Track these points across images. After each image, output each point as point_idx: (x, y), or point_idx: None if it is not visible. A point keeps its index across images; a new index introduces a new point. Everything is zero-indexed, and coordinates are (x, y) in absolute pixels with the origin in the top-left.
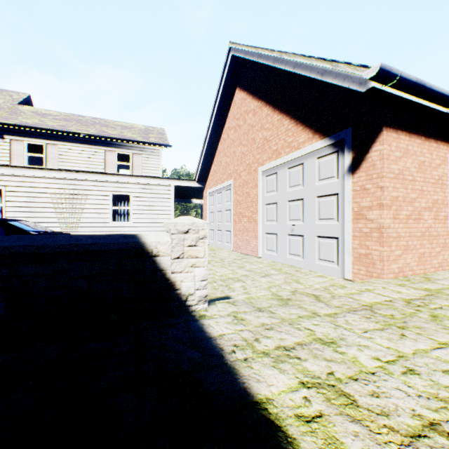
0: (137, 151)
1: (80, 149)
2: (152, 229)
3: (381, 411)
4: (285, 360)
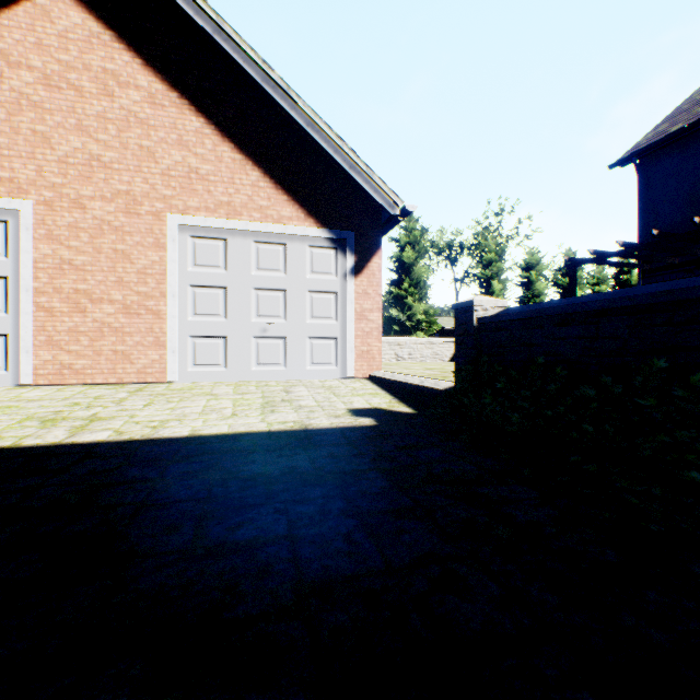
0: None
1: None
2: None
3: None
4: None
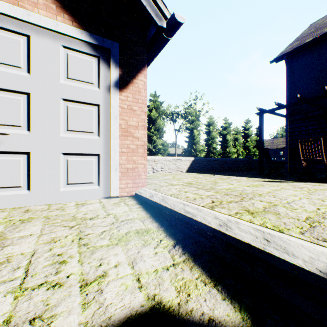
0: None
1: None
2: None
3: None
4: None
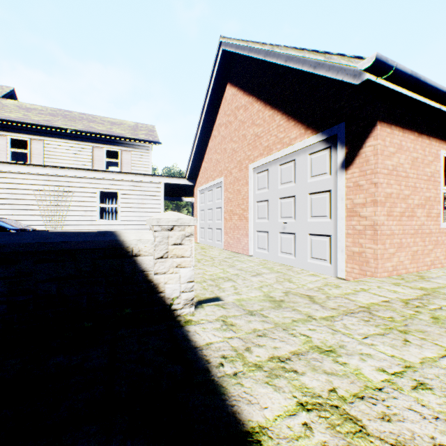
0: (126, 148)
1: (66, 145)
2: (141, 227)
3: (396, 441)
4: (280, 375)
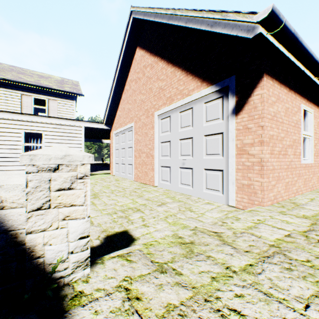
0: (52, 97)
1: None
2: None
3: None
4: None
